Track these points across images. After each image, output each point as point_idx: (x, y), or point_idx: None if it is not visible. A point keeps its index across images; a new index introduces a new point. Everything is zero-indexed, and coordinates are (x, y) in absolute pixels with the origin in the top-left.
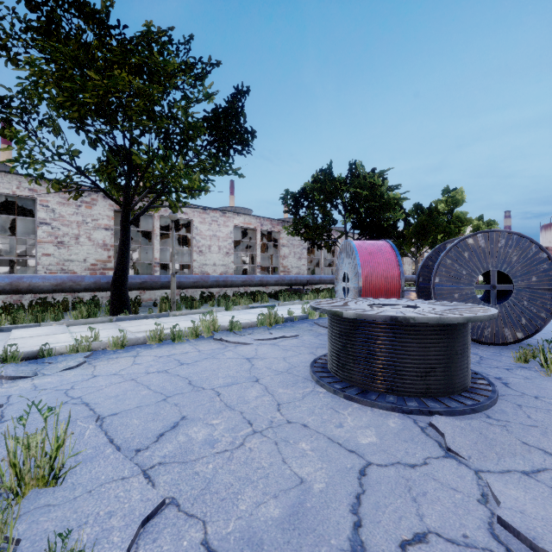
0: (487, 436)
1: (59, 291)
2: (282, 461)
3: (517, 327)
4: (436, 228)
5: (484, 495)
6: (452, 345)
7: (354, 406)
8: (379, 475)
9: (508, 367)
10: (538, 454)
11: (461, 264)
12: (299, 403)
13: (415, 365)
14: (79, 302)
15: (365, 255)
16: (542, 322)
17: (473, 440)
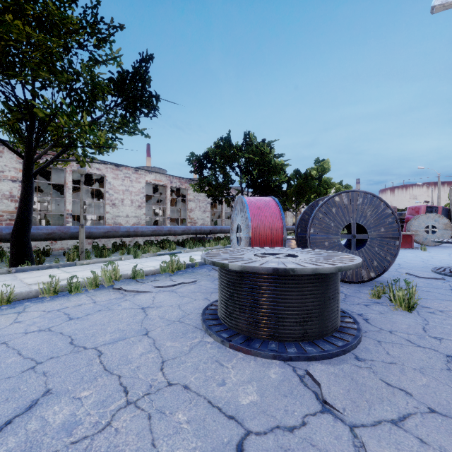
0: (358, 382)
1: None
2: (151, 445)
3: (370, 268)
4: (310, 189)
5: None
6: (325, 291)
7: (239, 357)
8: (257, 449)
9: (366, 303)
10: (401, 397)
11: (330, 217)
12: (185, 358)
13: (294, 312)
14: None
15: (254, 209)
16: (388, 263)
17: (346, 388)
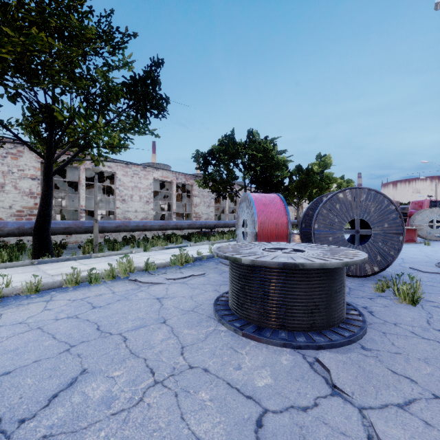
0: (365, 369)
1: None
2: (180, 418)
3: (374, 262)
4: (312, 184)
5: (370, 438)
6: (332, 285)
7: (252, 344)
8: (274, 425)
9: (370, 297)
10: (407, 384)
11: (334, 213)
12: (202, 344)
13: (303, 304)
14: (3, 246)
15: (260, 206)
16: (392, 258)
17: (354, 374)
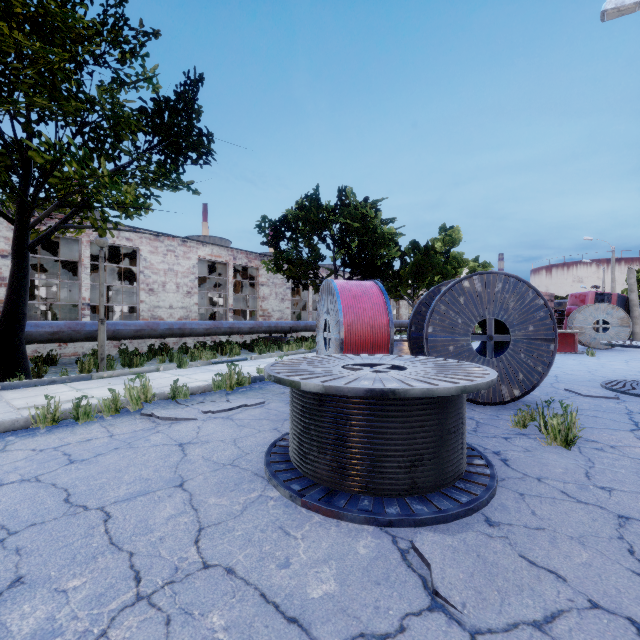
0: (487, 560)
1: None
2: None
3: (514, 383)
4: (433, 268)
5: None
6: (444, 422)
7: (314, 520)
8: None
9: (506, 436)
10: (550, 583)
11: (456, 311)
12: (234, 523)
13: (397, 453)
14: None
15: (348, 299)
16: (539, 376)
17: (469, 570)
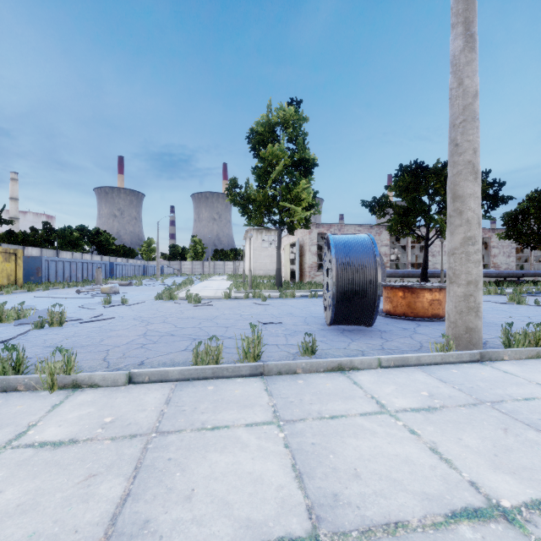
0: None
1: (390, 277)
2: None
3: None
4: None
5: None
6: None
7: None
8: None
9: None
10: None
11: None
12: None
13: None
14: None
15: None
16: None
17: None
